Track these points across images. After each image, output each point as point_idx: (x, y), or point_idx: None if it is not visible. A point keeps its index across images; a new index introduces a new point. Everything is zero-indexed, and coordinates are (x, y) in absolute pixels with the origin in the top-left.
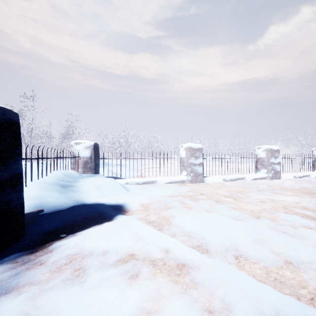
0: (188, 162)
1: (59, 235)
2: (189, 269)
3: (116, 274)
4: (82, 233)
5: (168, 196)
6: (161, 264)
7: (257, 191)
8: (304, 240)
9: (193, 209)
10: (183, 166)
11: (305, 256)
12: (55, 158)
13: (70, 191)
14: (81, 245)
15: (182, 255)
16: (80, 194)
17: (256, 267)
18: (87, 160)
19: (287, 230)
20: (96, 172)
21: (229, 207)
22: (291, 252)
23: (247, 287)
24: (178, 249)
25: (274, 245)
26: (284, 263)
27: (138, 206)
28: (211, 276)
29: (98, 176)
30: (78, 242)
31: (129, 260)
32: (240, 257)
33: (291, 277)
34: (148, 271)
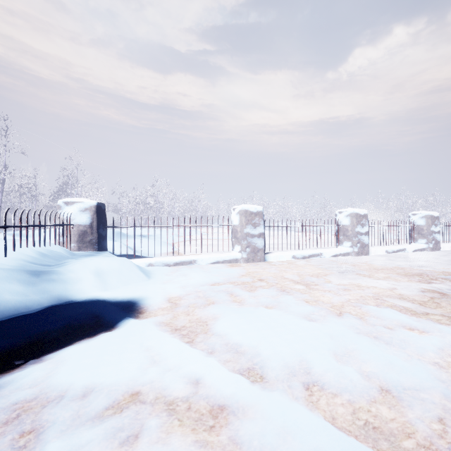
0: (243, 232)
1: (13, 362)
2: (229, 416)
3: (97, 438)
4: (54, 356)
5: (210, 284)
6: (183, 410)
7: (339, 273)
8: (405, 349)
9: (247, 304)
10: (236, 238)
11: (409, 379)
12: (23, 226)
13: (46, 282)
14: (46, 380)
15: (220, 388)
16: (65, 285)
17: (336, 402)
18: (84, 229)
19: (381, 334)
20: (100, 248)
21: (299, 299)
22: (387, 372)
23: (323, 445)
24: (216, 377)
25: (363, 360)
26: (379, 392)
27: (161, 302)
28: (264, 428)
29: (102, 255)
30: (43, 375)
31: (127, 406)
32: (312, 386)
33: (390, 418)
34: (159, 426)
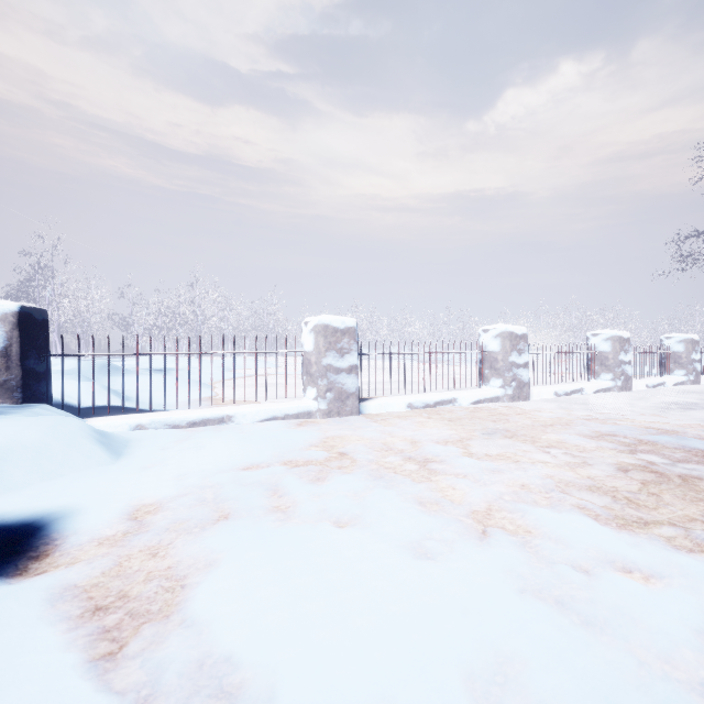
0: (320, 365)
1: None
2: None
3: None
4: None
5: (242, 467)
6: None
7: (484, 435)
8: (628, 642)
9: (298, 517)
10: (309, 375)
11: None
12: None
13: None
14: None
15: None
16: None
17: None
18: None
19: (570, 593)
20: (30, 398)
21: (407, 498)
22: None
23: None
24: None
25: (539, 699)
26: None
27: (106, 523)
28: None
29: (24, 412)
30: None
31: None
32: None
33: None
34: None
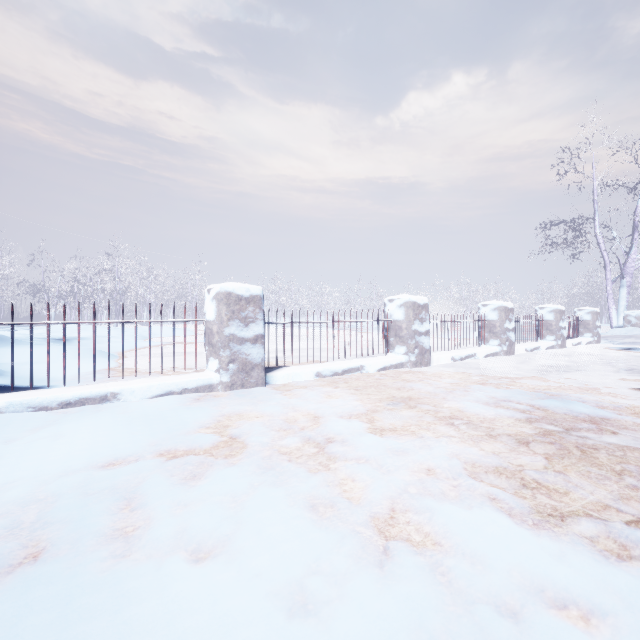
0: (222, 335)
1: None
2: None
3: None
4: None
5: (101, 464)
6: None
7: (388, 405)
8: None
9: (143, 548)
10: (211, 345)
11: None
12: None
13: None
14: None
15: None
16: None
17: None
18: None
19: None
20: None
21: (297, 501)
22: None
23: None
24: None
25: None
26: None
27: None
28: None
29: None
30: None
31: None
32: None
33: None
34: None
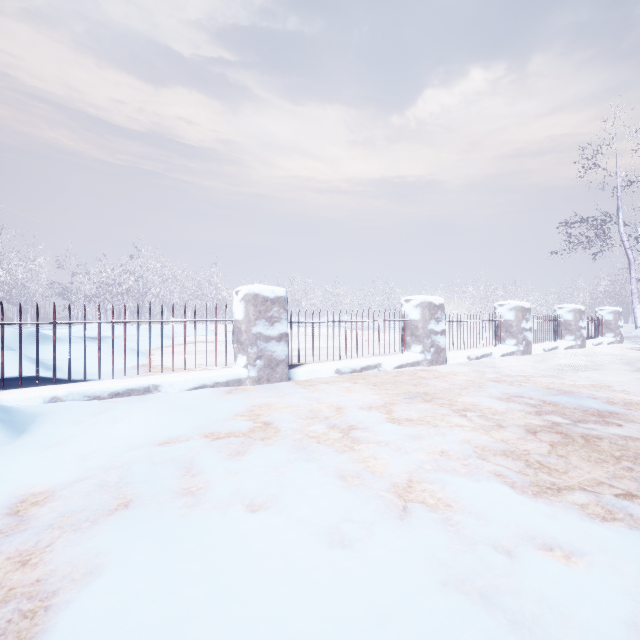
0: (250, 333)
1: None
2: None
3: None
4: None
5: (158, 442)
6: None
7: (405, 399)
8: None
9: (208, 501)
10: (239, 343)
11: None
12: None
13: None
14: None
15: None
16: None
17: None
18: None
19: (494, 583)
20: None
21: (328, 472)
22: None
23: None
24: None
25: None
26: None
27: None
28: None
29: None
30: None
31: None
32: None
33: None
34: None
